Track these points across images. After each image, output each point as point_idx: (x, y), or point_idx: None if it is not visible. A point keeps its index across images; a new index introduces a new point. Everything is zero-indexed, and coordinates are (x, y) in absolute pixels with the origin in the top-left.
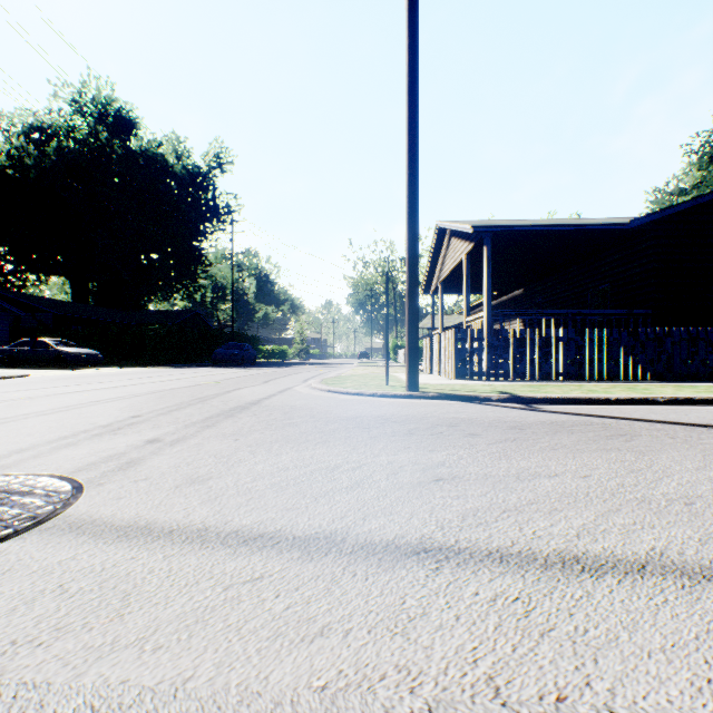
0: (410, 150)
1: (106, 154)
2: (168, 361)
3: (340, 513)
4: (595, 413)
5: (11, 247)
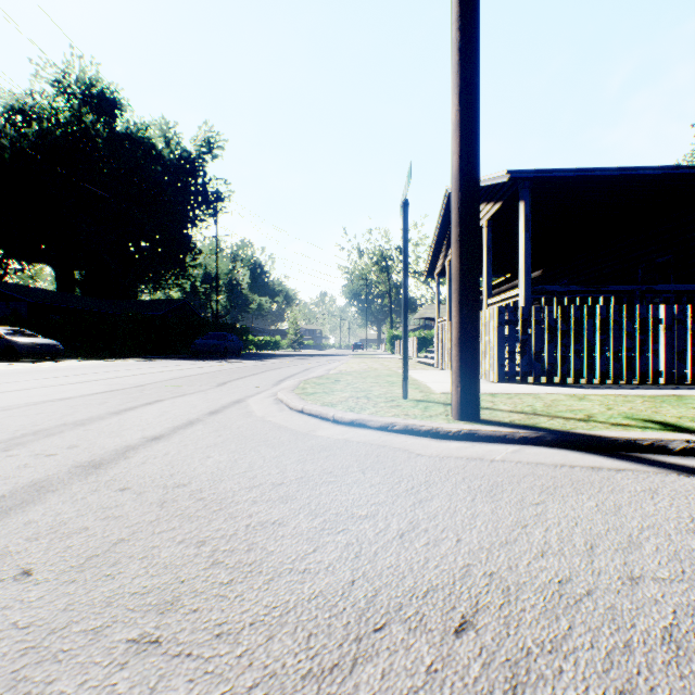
0: None
1: (90, 136)
2: (144, 353)
3: None
4: None
5: None
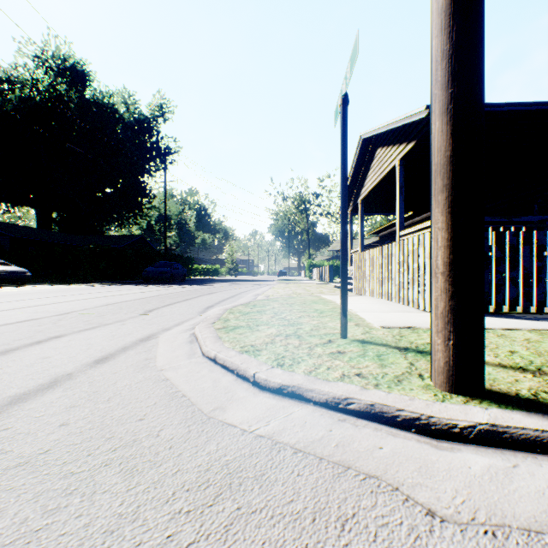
0: None
1: (64, 102)
2: (103, 278)
3: None
4: None
5: None
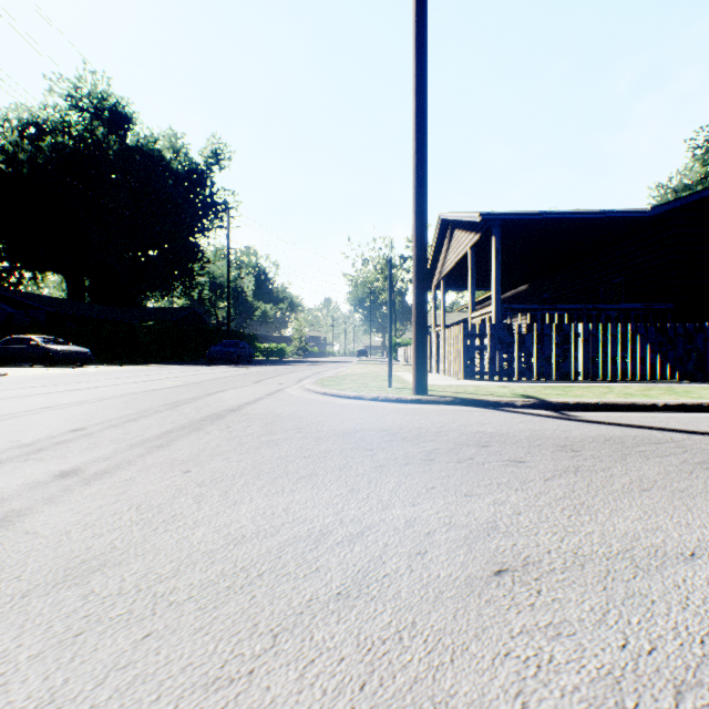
0: (418, 115)
1: (102, 149)
2: (162, 359)
3: (319, 702)
4: (650, 424)
5: (6, 244)
